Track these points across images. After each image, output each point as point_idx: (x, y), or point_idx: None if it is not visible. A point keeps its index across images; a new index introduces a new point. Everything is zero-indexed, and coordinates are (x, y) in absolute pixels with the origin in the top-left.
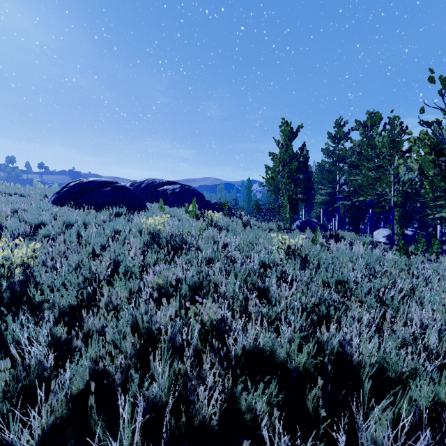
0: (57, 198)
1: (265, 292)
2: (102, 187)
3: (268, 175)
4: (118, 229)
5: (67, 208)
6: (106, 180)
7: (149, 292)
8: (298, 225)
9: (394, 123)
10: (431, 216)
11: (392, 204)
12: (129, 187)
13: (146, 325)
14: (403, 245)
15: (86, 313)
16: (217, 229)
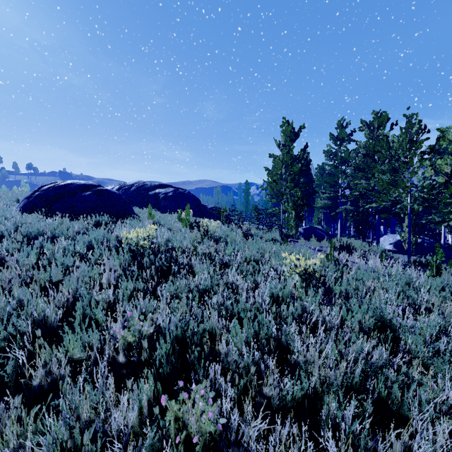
0: (27, 204)
1: (282, 342)
2: (82, 191)
3: (270, 178)
4: (93, 243)
5: (35, 216)
6: (87, 183)
7: (116, 348)
8: (301, 232)
9: (411, 121)
10: (445, 223)
11: (409, 211)
12: (114, 191)
13: (87, 449)
14: (435, 263)
15: (8, 396)
16: (213, 241)
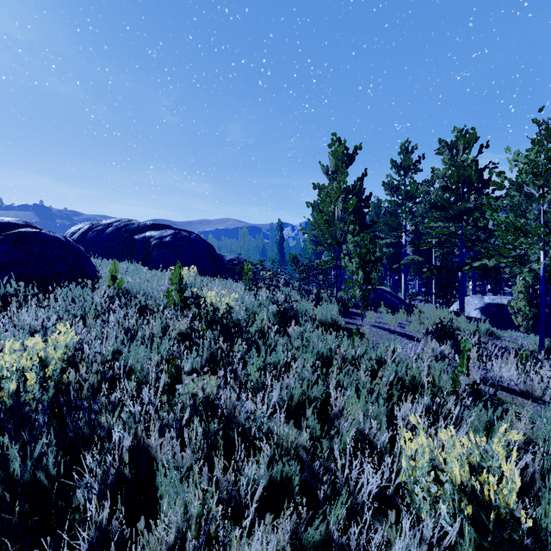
0: None
1: None
2: None
3: (320, 217)
4: None
5: None
6: None
7: None
8: None
9: (550, 129)
10: None
11: (542, 273)
12: (56, 235)
13: None
14: None
15: None
16: (224, 339)
